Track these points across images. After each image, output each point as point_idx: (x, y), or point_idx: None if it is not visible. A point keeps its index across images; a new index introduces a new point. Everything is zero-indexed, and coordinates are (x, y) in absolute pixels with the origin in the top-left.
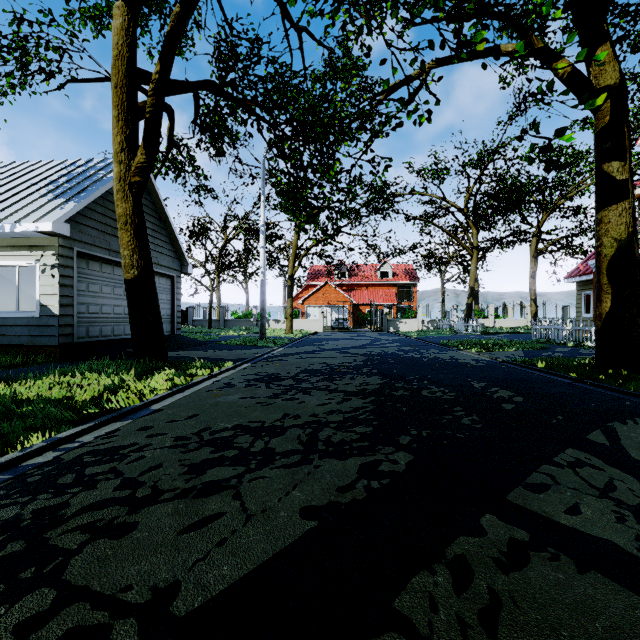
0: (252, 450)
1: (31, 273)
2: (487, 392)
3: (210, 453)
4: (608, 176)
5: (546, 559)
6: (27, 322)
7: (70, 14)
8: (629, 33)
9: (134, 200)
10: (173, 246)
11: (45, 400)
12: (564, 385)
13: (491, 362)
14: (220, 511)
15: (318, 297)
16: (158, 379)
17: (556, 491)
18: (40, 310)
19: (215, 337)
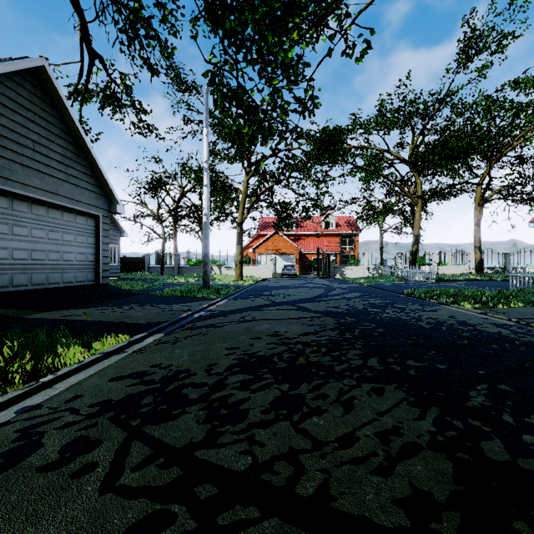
0: None
1: None
2: None
3: None
4: None
5: None
6: None
7: None
8: None
9: None
10: (97, 180)
11: None
12: None
13: (532, 331)
14: None
15: (267, 246)
16: None
17: None
18: None
19: (157, 285)
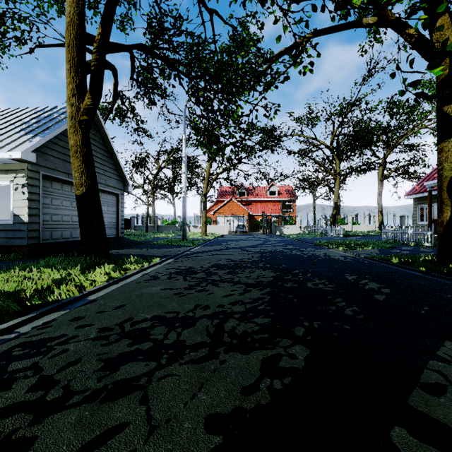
0: (165, 342)
1: (7, 191)
2: (359, 284)
3: (127, 346)
4: (447, 115)
5: None
6: (4, 228)
7: None
8: None
9: (83, 134)
10: (118, 172)
11: None
12: (418, 278)
13: (355, 258)
14: (124, 421)
15: (225, 209)
16: (98, 273)
17: None
18: (13, 219)
19: (150, 238)
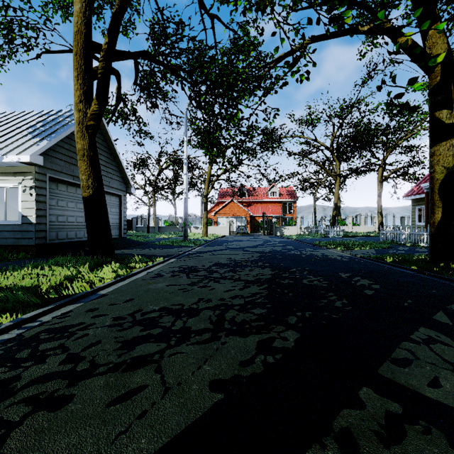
0: (173, 329)
1: (15, 192)
2: (352, 281)
3: (140, 331)
4: (439, 121)
5: (420, 432)
6: (12, 228)
7: (45, 5)
8: (453, 16)
9: (89, 138)
10: (121, 173)
11: (17, 288)
12: (408, 275)
13: (352, 258)
14: (143, 384)
15: (226, 210)
16: (106, 271)
17: (417, 365)
18: (21, 219)
19: (151, 239)
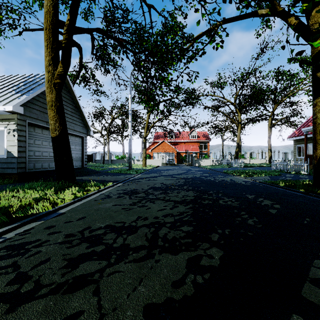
0: (114, 246)
1: (2, 134)
2: (257, 201)
3: (85, 248)
4: None
5: None
6: None
7: None
8: None
9: (56, 93)
10: (82, 121)
11: None
12: (299, 197)
13: (253, 182)
14: (80, 309)
15: (159, 148)
16: (67, 193)
17: None
18: (7, 154)
19: (105, 168)
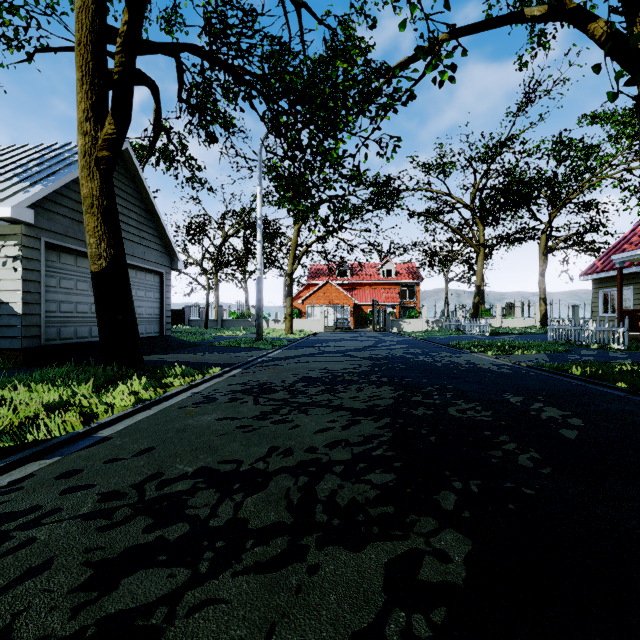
0: (211, 524)
1: None
2: (530, 410)
3: (143, 532)
4: None
5: None
6: None
7: None
8: None
9: (102, 179)
10: (162, 240)
11: None
12: (619, 399)
13: (515, 367)
14: None
15: (319, 296)
16: (121, 392)
17: None
18: (0, 308)
19: (209, 338)
